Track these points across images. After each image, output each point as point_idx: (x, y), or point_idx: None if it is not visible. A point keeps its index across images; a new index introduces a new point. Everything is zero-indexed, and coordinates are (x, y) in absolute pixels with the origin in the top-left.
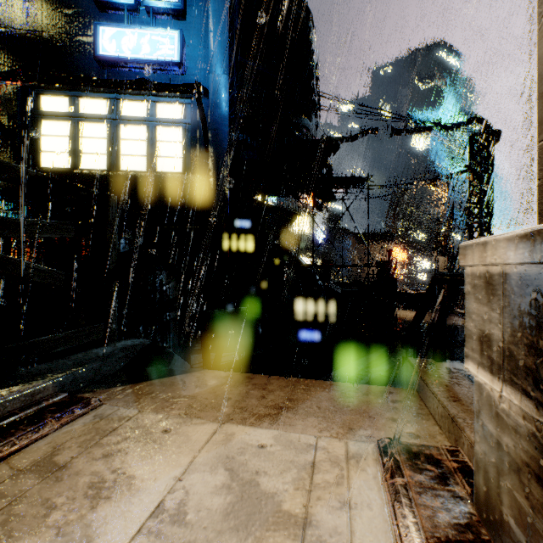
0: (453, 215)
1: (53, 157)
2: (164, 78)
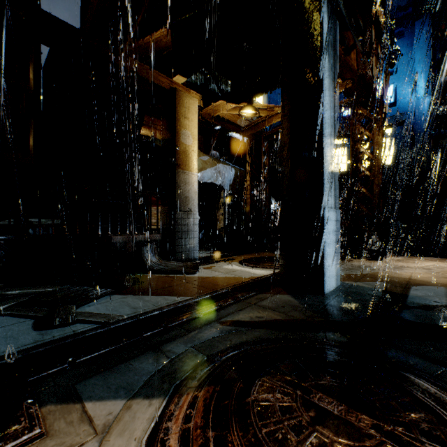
0: None
1: None
2: None
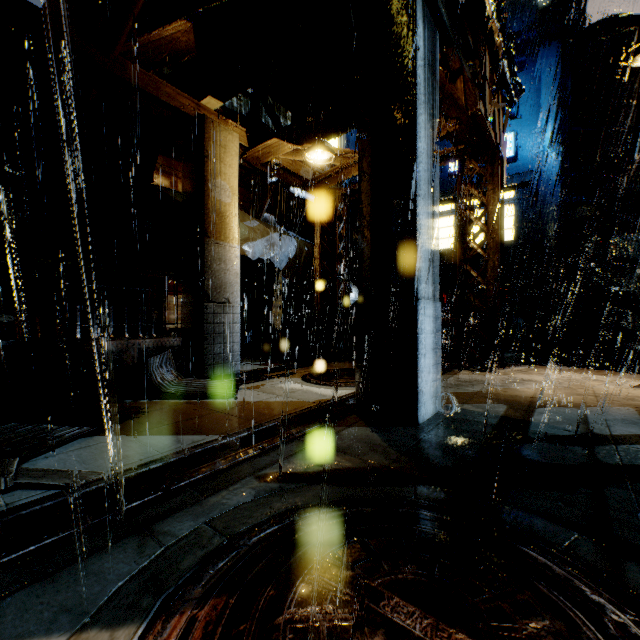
0: None
1: None
2: None
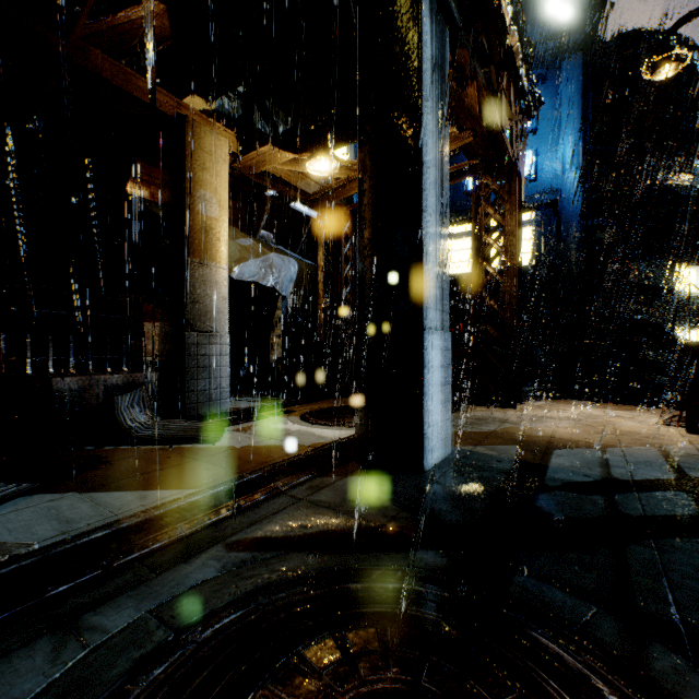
0: None
1: None
2: None
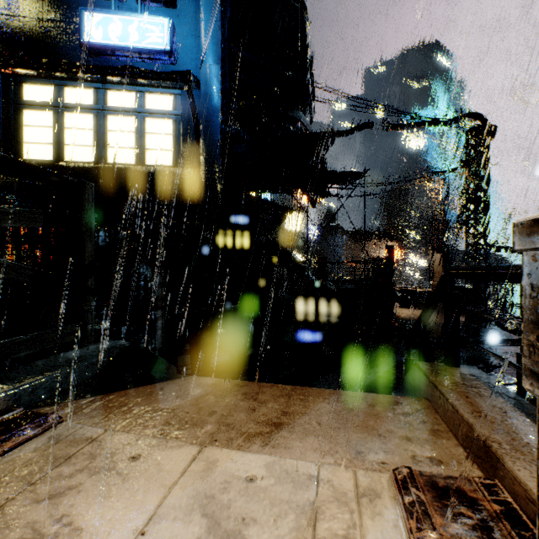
0: (448, 212)
1: (37, 148)
2: (153, 67)
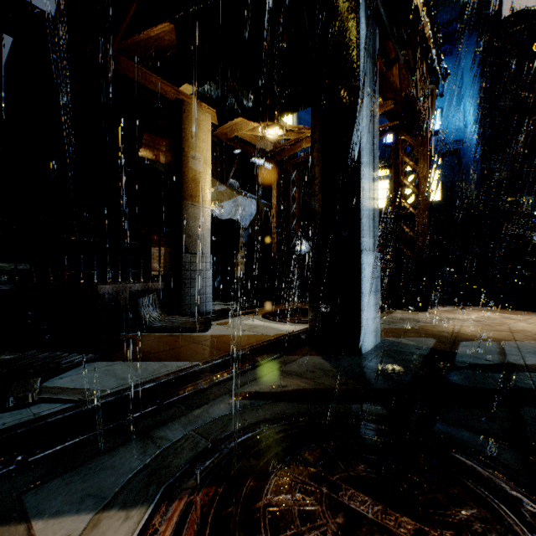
0: None
1: None
2: None
